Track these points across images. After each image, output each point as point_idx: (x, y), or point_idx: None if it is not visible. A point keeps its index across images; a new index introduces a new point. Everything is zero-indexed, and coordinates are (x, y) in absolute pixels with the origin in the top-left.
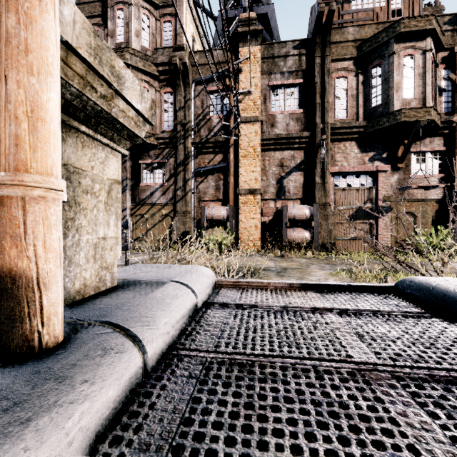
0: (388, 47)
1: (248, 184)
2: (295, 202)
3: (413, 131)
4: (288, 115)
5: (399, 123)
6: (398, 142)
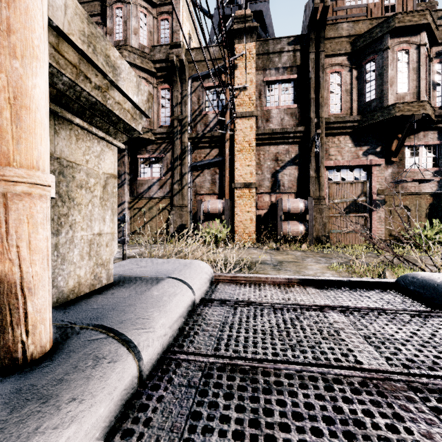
0: (382, 42)
1: (243, 178)
2: (290, 195)
3: (408, 125)
4: (282, 110)
5: (393, 117)
6: (392, 136)
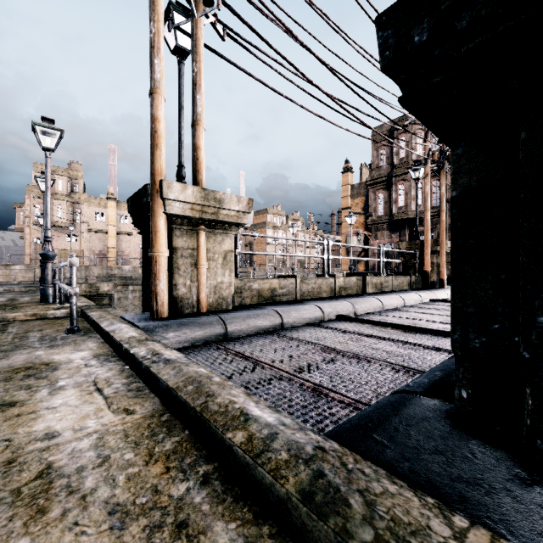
0: None
1: None
2: None
3: None
4: None
5: None
6: None
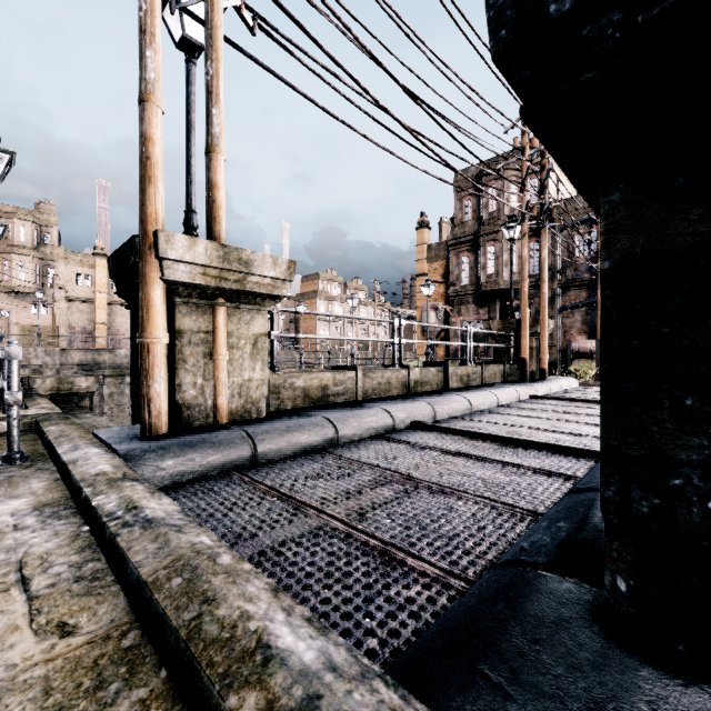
0: None
1: None
2: None
3: None
4: None
5: None
6: None
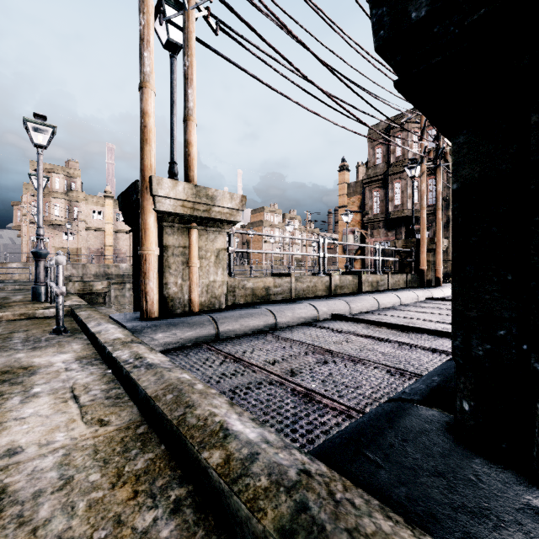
0: None
1: None
2: None
3: None
4: None
5: None
6: None
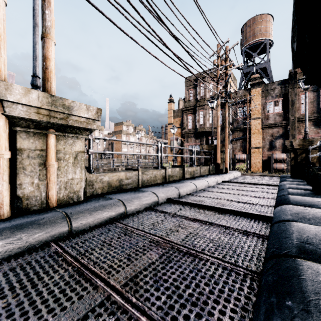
0: None
1: (255, 145)
2: (279, 151)
3: None
4: (275, 114)
5: None
6: None
